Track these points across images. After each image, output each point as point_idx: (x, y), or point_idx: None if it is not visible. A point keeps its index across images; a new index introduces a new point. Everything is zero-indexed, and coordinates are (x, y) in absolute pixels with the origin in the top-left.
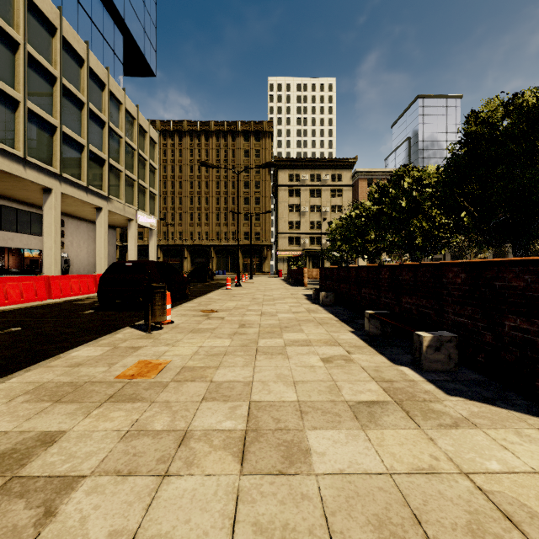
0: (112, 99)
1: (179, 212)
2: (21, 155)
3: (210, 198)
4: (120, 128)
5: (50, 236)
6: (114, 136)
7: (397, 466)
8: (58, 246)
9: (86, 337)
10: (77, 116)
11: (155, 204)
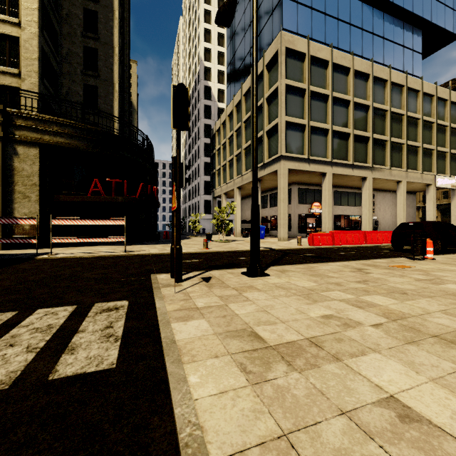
0: (410, 93)
1: None
2: (351, 163)
3: None
4: (418, 111)
5: (365, 207)
6: (411, 122)
7: None
8: (370, 212)
9: (381, 258)
10: (382, 122)
11: None
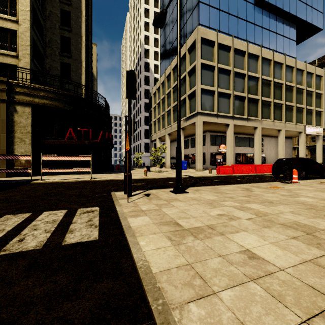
0: (287, 69)
1: None
2: (246, 117)
3: None
4: (293, 81)
5: (256, 147)
6: (288, 88)
7: (314, 202)
8: (260, 151)
9: (264, 182)
10: (268, 89)
11: (321, 118)
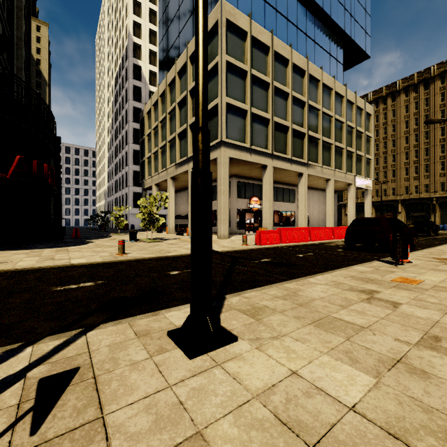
0: (336, 97)
1: (392, 169)
2: (289, 157)
3: (430, 148)
4: (342, 116)
5: (301, 202)
6: (338, 124)
7: None
8: (306, 208)
9: (352, 262)
10: (315, 121)
11: (369, 167)
